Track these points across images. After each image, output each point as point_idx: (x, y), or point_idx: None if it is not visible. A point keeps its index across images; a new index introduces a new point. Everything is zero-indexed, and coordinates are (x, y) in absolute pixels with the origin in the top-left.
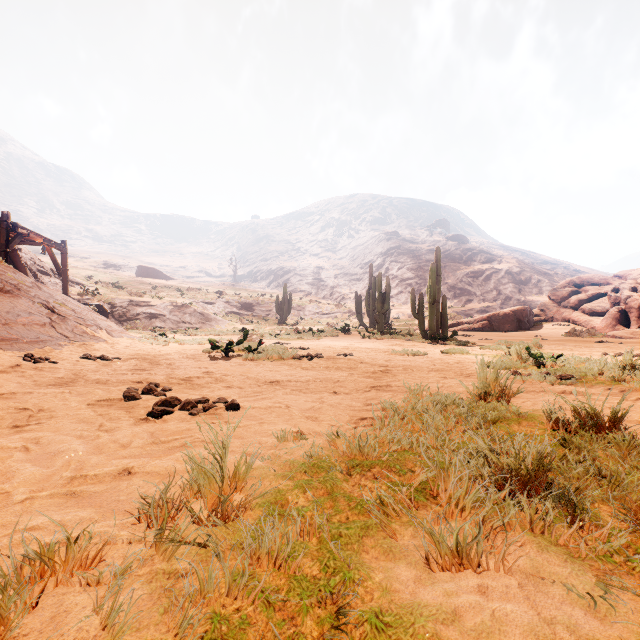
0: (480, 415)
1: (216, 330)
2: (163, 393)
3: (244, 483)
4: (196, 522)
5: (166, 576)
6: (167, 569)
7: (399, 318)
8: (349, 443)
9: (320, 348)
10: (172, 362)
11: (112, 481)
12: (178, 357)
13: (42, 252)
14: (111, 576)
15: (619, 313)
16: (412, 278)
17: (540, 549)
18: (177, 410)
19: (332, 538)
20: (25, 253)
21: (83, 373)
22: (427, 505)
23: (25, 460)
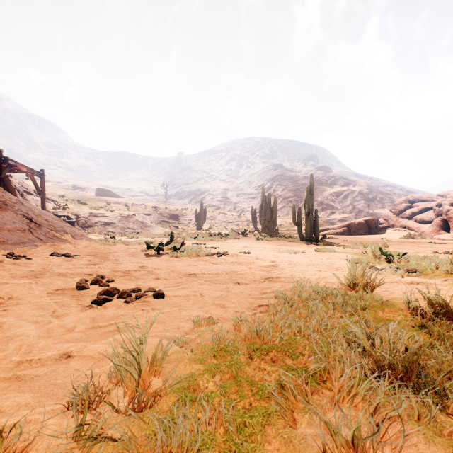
0: (352, 303)
1: (152, 234)
2: (106, 284)
3: (162, 369)
4: (117, 410)
5: None
6: None
7: (283, 225)
8: (250, 329)
9: (226, 247)
10: (117, 258)
11: (53, 364)
12: (122, 254)
13: (26, 178)
14: None
15: (442, 222)
16: (292, 197)
17: (427, 441)
18: (116, 298)
19: (237, 428)
20: (15, 179)
21: (50, 267)
22: (319, 390)
23: None
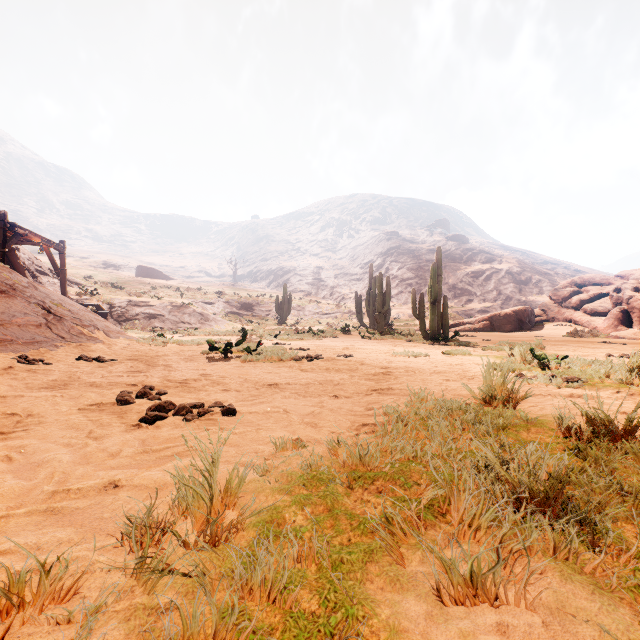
0: (487, 421)
1: (215, 330)
2: (158, 397)
3: (238, 499)
4: (183, 545)
5: (147, 612)
6: (148, 604)
7: (399, 318)
8: (350, 453)
9: (320, 349)
10: (169, 364)
11: (97, 495)
12: (176, 358)
13: (40, 252)
14: (85, 611)
15: (621, 313)
16: (412, 278)
17: (563, 578)
18: (171, 415)
19: (333, 565)
20: (23, 253)
21: (77, 375)
22: (436, 524)
23: (6, 471)
